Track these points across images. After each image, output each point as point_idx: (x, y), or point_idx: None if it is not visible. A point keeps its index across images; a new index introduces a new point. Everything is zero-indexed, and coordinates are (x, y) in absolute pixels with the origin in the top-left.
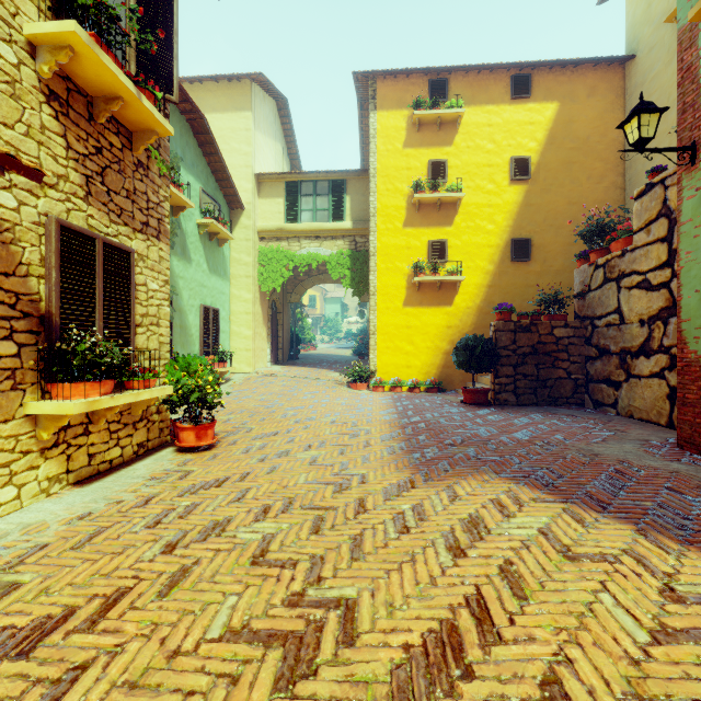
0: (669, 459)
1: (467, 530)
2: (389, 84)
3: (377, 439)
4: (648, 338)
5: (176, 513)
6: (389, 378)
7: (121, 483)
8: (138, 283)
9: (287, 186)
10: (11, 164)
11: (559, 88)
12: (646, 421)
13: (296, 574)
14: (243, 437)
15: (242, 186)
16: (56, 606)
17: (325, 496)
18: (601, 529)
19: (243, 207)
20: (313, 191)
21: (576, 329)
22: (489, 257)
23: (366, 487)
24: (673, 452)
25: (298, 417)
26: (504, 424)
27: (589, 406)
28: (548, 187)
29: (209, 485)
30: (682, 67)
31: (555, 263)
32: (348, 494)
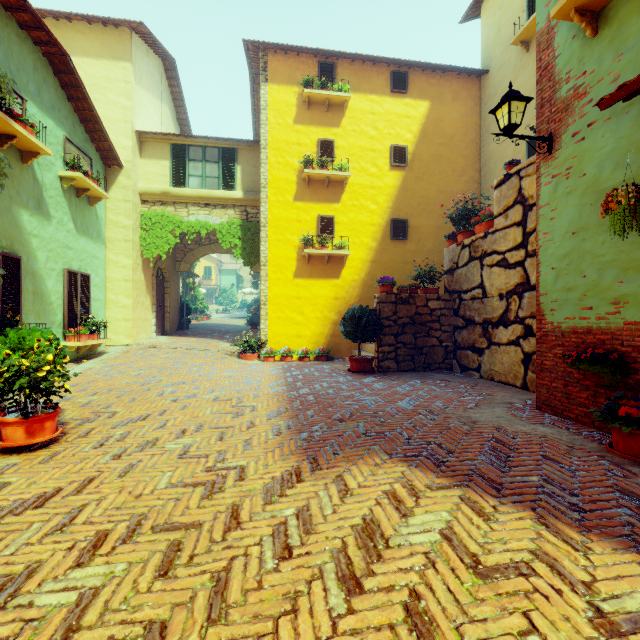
0: (534, 422)
1: (361, 544)
2: (280, 59)
3: (263, 418)
4: (507, 311)
5: None
6: (280, 348)
7: None
8: None
9: (173, 149)
10: None
11: (430, 89)
12: (505, 383)
13: None
14: (101, 425)
15: (120, 142)
16: None
17: (190, 506)
18: (503, 522)
19: (121, 165)
20: (202, 156)
21: (447, 301)
22: (372, 235)
23: (243, 486)
24: (534, 415)
25: (177, 395)
26: (389, 392)
27: (457, 371)
28: (421, 176)
29: (25, 506)
30: (541, 66)
31: (427, 243)
32: (220, 499)
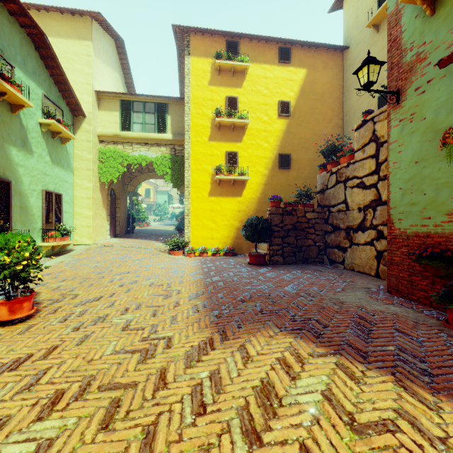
0: (387, 303)
1: (260, 403)
2: (198, 39)
3: (185, 299)
4: (364, 220)
5: None
6: (198, 246)
7: None
8: None
9: (122, 103)
10: None
11: (307, 60)
12: (362, 273)
13: None
14: (66, 304)
15: (84, 99)
16: None
17: (128, 369)
18: (370, 384)
19: (85, 115)
20: (143, 109)
21: (319, 213)
22: (265, 165)
23: (170, 353)
24: (386, 297)
25: (123, 281)
26: (278, 280)
27: (327, 263)
28: (300, 122)
29: (3, 369)
30: (391, 39)
31: (305, 171)
32: (152, 364)
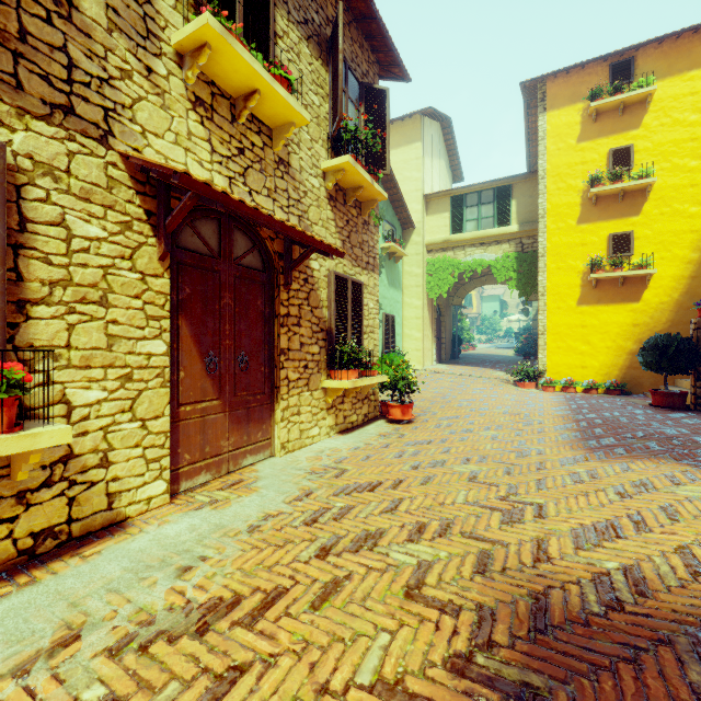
0: None
1: (635, 487)
2: (560, 82)
3: (550, 428)
4: None
5: (408, 453)
6: (560, 378)
7: (364, 436)
8: (364, 304)
9: (452, 201)
10: (335, 253)
11: None
12: None
13: (500, 489)
14: (431, 418)
15: (413, 208)
16: (372, 479)
17: (510, 458)
18: None
19: (414, 226)
20: (478, 201)
21: None
22: (691, 244)
23: (544, 457)
24: None
25: (472, 407)
26: (700, 427)
27: None
28: None
29: (421, 443)
30: None
31: None
32: (529, 459)
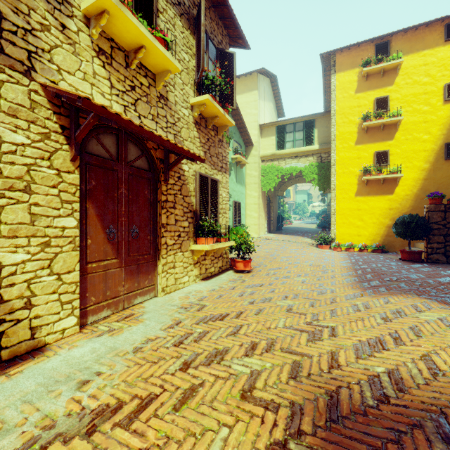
0: None
1: (393, 314)
2: (344, 55)
3: (339, 275)
4: None
5: (247, 293)
6: (344, 242)
7: (219, 281)
8: (219, 194)
9: (277, 129)
10: (198, 159)
11: None
12: None
13: (306, 317)
14: (263, 269)
15: (252, 133)
16: (222, 312)
17: (313, 295)
18: None
19: (253, 145)
20: (293, 129)
21: None
22: (424, 159)
23: (335, 294)
24: None
25: (289, 261)
26: (431, 273)
27: None
28: None
29: (256, 286)
30: None
31: None
32: (325, 295)
